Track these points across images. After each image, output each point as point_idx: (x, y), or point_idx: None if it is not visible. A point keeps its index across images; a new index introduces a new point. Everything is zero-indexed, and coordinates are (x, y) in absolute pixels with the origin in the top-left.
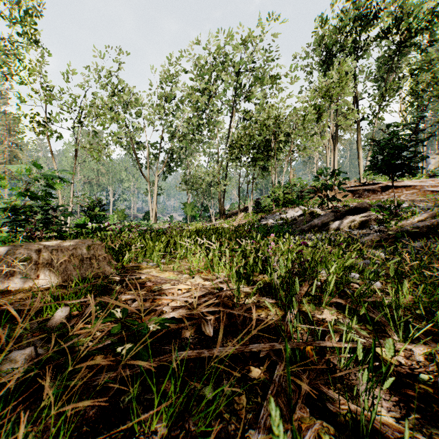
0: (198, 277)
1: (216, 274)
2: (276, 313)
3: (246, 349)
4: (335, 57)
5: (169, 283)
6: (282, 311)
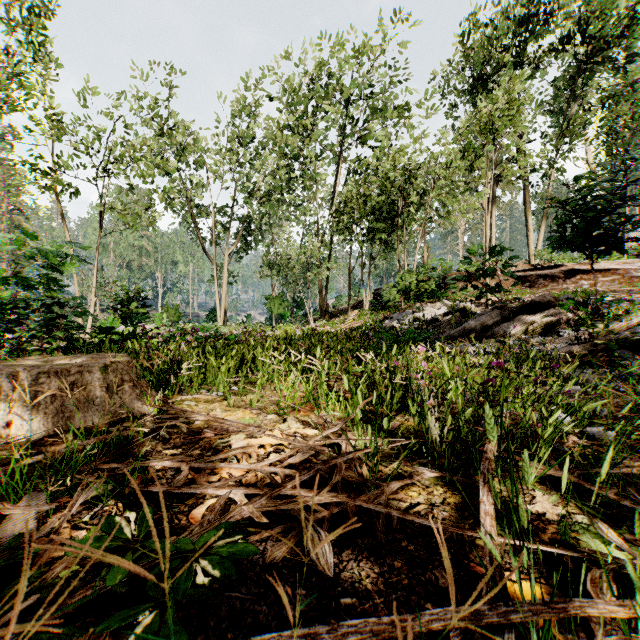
0: (293, 420)
1: (323, 413)
2: (445, 499)
3: (417, 623)
4: (493, 79)
5: (242, 432)
6: (457, 494)
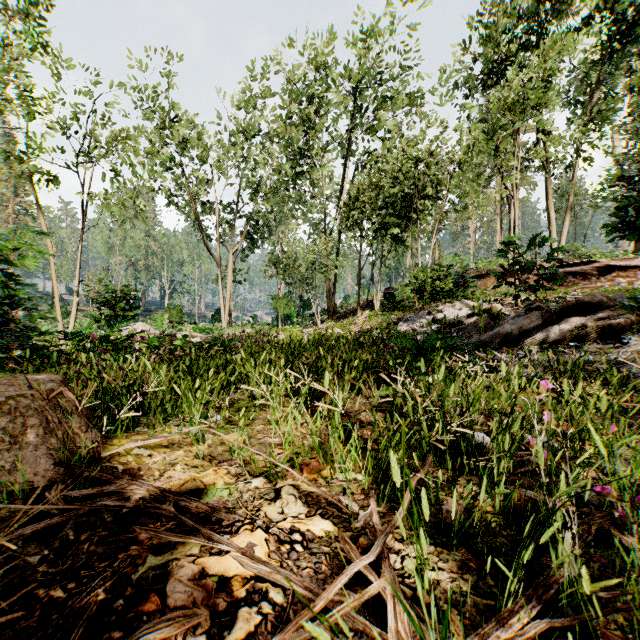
0: (291, 495)
1: (339, 476)
2: None
3: None
4: (514, 62)
5: (203, 526)
6: None
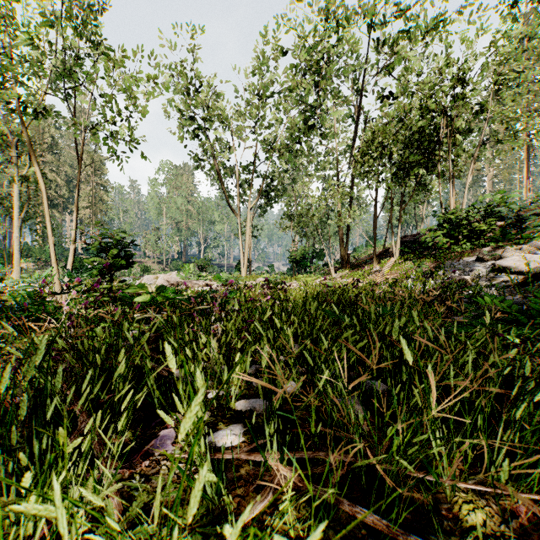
0: None
1: None
2: None
3: None
4: None
5: None
6: None
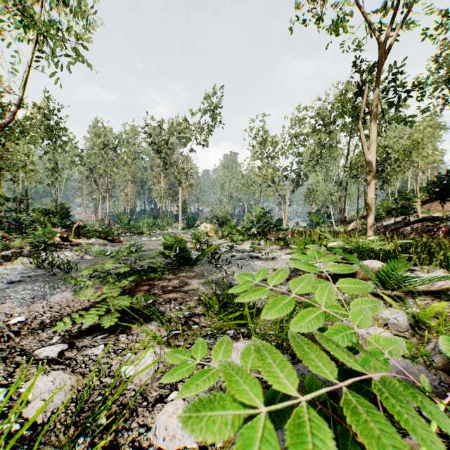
0: None
1: None
2: None
3: None
4: None
5: None
6: None
